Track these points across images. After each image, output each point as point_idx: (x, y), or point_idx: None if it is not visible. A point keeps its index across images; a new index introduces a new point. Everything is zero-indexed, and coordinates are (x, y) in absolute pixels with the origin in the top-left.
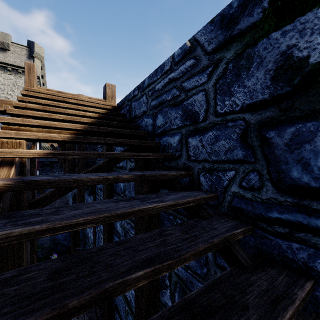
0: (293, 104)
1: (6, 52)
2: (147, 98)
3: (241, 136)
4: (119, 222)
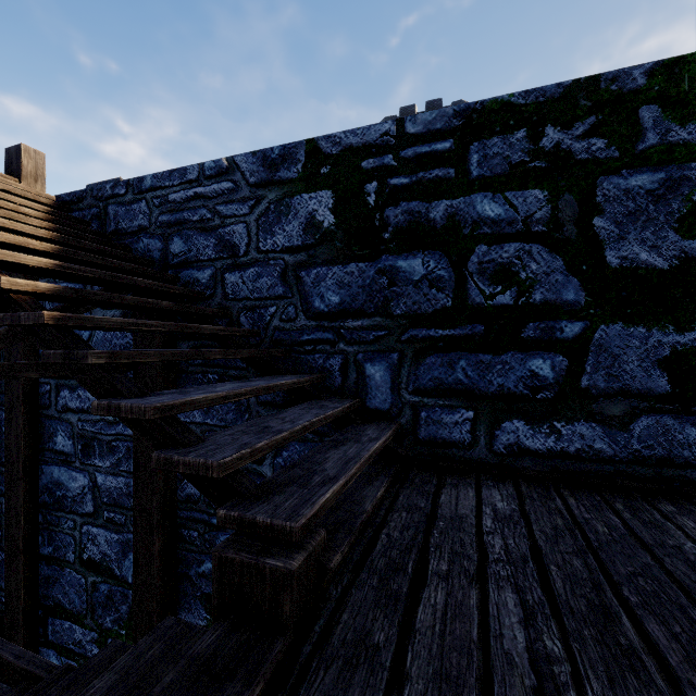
0: (316, 253)
1: None
2: (151, 208)
3: (282, 275)
4: (64, 432)
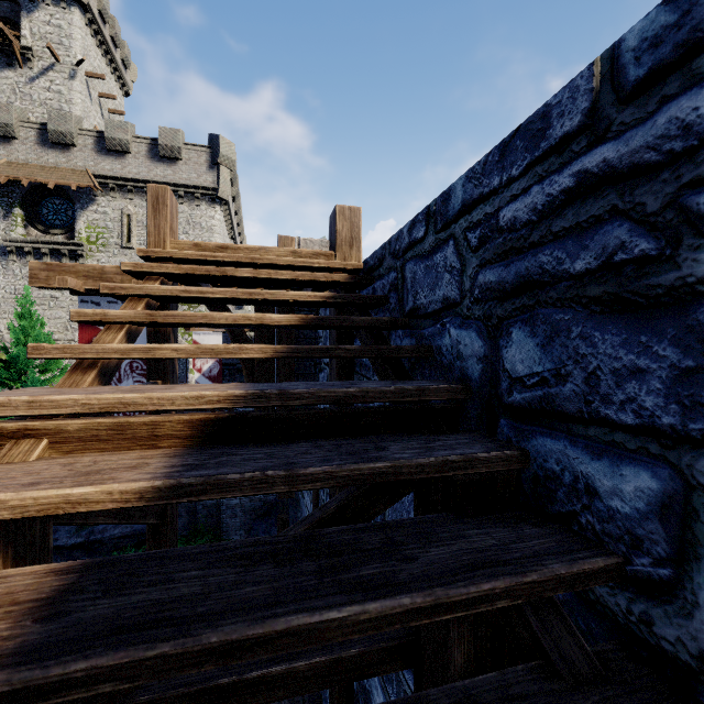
0: None
1: (176, 163)
2: (462, 256)
3: None
4: None
